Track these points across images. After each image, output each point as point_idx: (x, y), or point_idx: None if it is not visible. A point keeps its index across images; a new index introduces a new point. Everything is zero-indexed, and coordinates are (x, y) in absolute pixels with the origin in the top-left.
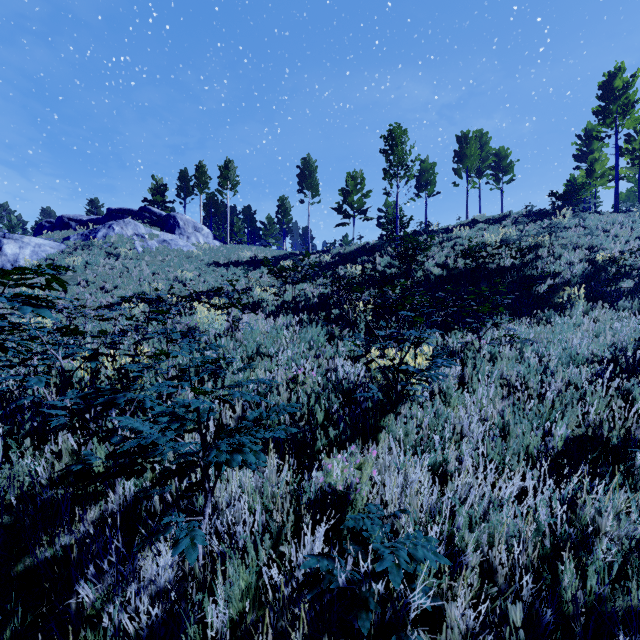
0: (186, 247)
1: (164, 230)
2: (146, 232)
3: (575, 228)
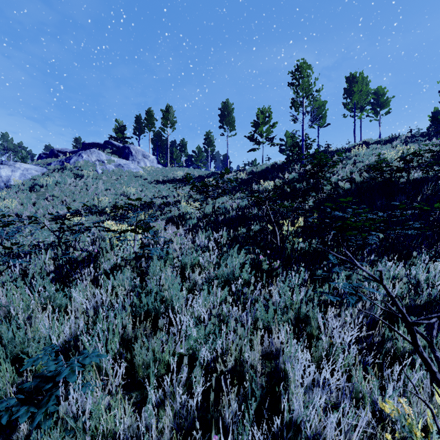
0: (135, 169)
1: (121, 157)
2: (106, 158)
3: None
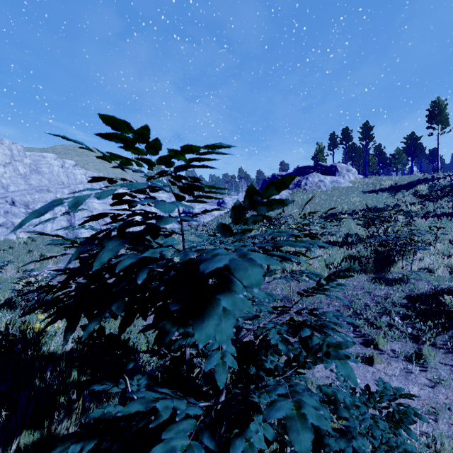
0: (345, 183)
1: (329, 174)
2: (323, 178)
3: None
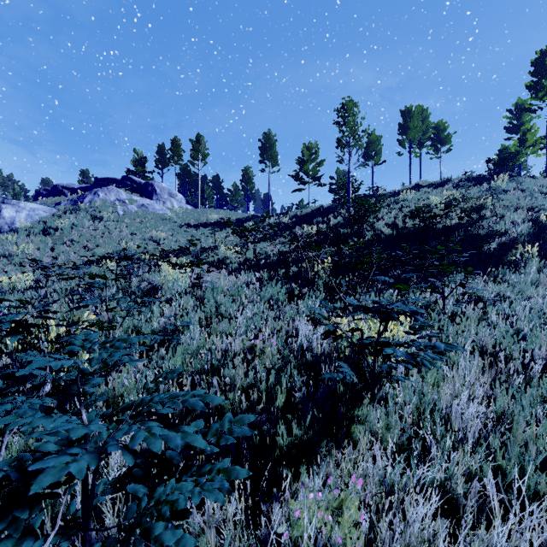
0: (162, 211)
1: (143, 196)
2: (127, 198)
3: (513, 191)
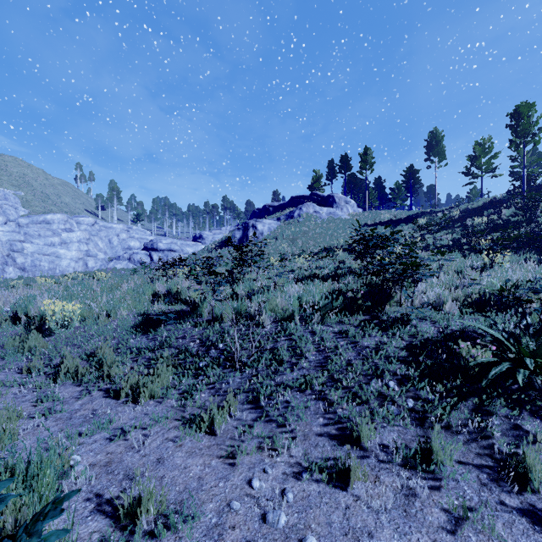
0: (343, 216)
1: (326, 206)
2: (319, 209)
3: None
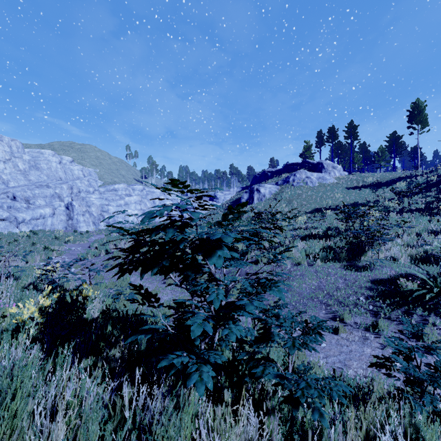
0: (330, 179)
1: (316, 171)
2: (310, 175)
3: None
